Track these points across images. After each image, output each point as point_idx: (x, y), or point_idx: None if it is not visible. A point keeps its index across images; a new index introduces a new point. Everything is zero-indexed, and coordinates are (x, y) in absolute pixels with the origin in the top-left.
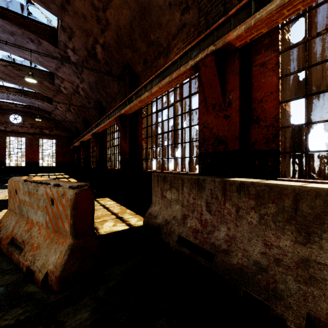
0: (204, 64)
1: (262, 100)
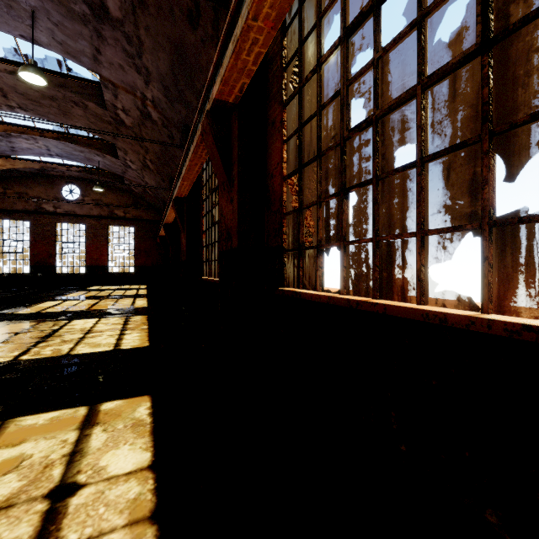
0: None
1: None
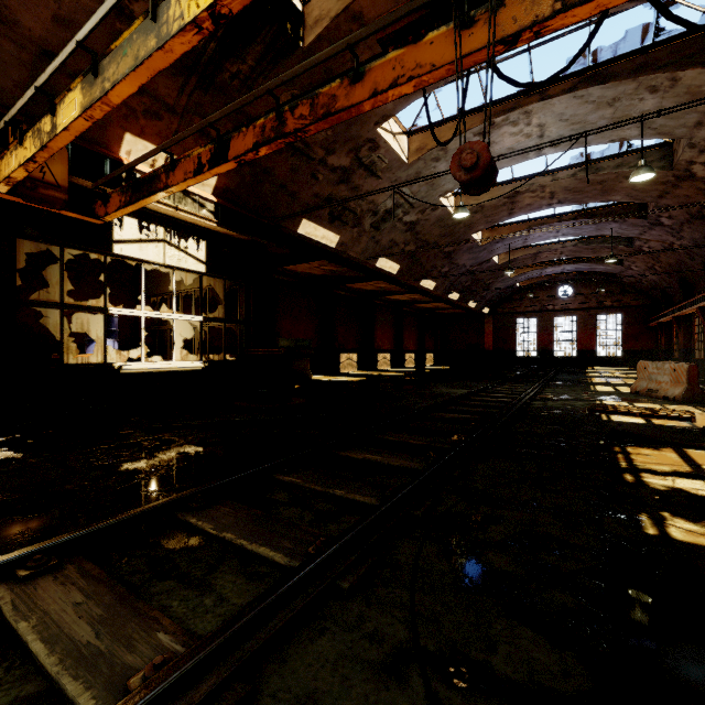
0: None
1: None
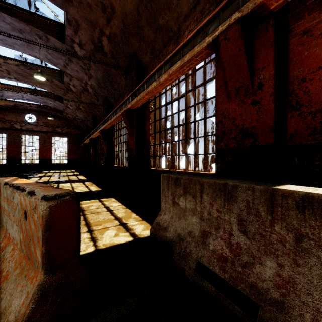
0: (226, 37)
1: (305, 79)
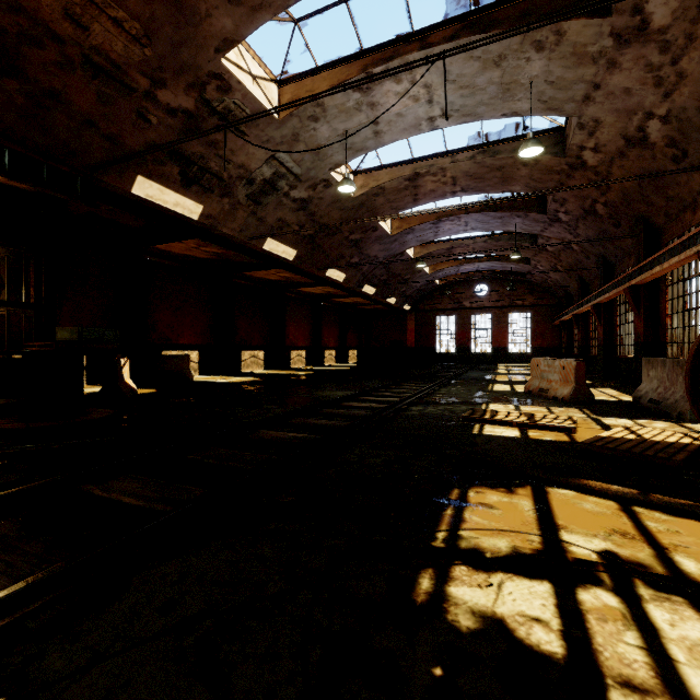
0: None
1: None
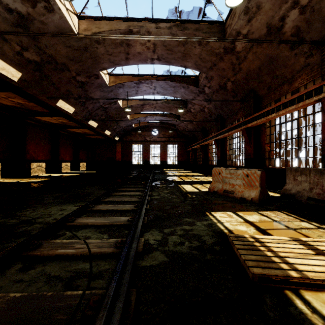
0: None
1: None
